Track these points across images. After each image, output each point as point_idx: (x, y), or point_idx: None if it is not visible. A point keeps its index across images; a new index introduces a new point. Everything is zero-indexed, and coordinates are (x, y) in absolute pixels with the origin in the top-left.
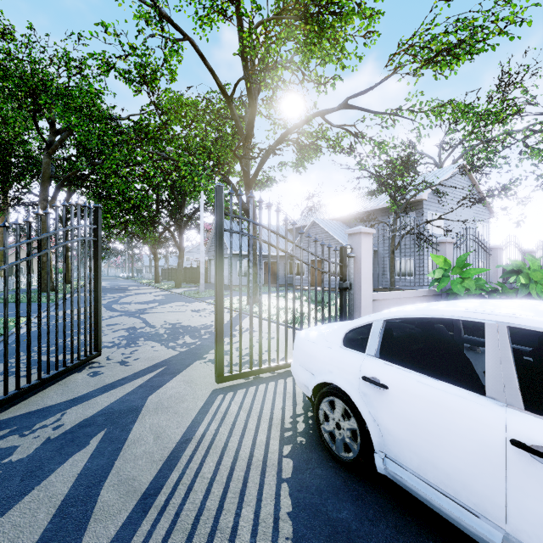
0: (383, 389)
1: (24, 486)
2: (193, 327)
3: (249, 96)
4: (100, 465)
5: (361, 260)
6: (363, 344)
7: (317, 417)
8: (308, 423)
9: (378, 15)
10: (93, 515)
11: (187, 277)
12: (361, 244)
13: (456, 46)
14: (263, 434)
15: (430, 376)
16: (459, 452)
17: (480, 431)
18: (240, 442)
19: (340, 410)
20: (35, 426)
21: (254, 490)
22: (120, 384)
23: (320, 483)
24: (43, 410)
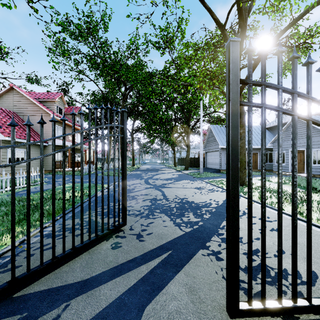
0: None
1: None
2: (195, 204)
3: (240, 18)
4: None
5: None
6: None
7: None
8: None
9: None
10: None
11: (191, 163)
12: None
13: None
14: None
15: None
16: None
17: None
18: None
19: None
20: None
21: None
22: (127, 269)
23: None
24: (59, 290)
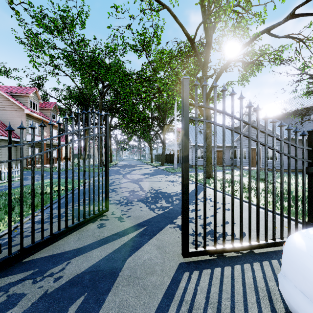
0: None
1: None
2: (168, 194)
3: (206, 35)
4: None
5: None
6: None
7: None
8: None
9: None
10: None
11: (167, 160)
12: None
13: None
14: None
15: None
16: None
17: None
18: None
19: None
20: (47, 272)
21: None
22: (112, 239)
23: None
24: (59, 255)
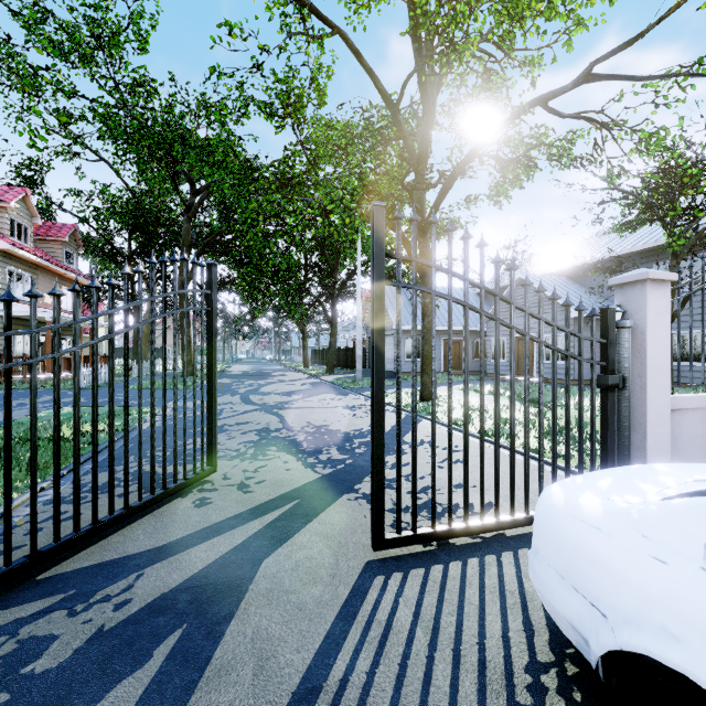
0: None
1: None
2: (343, 434)
3: (424, 98)
4: None
5: (646, 332)
6: None
7: None
8: (572, 701)
9: None
10: None
11: (341, 361)
12: (648, 303)
13: None
14: None
15: None
16: None
17: None
18: None
19: None
20: (95, 595)
21: None
22: (229, 527)
23: None
24: (118, 562)
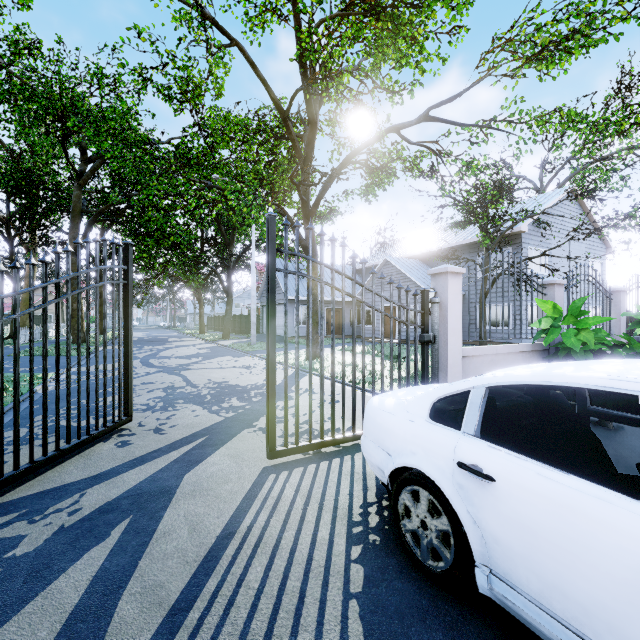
0: (488, 482)
1: (26, 591)
2: (241, 387)
3: (309, 110)
4: (121, 565)
5: (447, 306)
6: (457, 418)
7: (396, 511)
8: (383, 516)
9: (467, 6)
10: (107, 636)
11: (236, 327)
12: (448, 287)
13: (567, 37)
14: (325, 529)
15: (547, 461)
16: (603, 580)
17: (637, 553)
18: (296, 539)
19: (427, 504)
20: (48, 509)
21: (314, 609)
22: (153, 458)
23: (400, 601)
24: (60, 489)
